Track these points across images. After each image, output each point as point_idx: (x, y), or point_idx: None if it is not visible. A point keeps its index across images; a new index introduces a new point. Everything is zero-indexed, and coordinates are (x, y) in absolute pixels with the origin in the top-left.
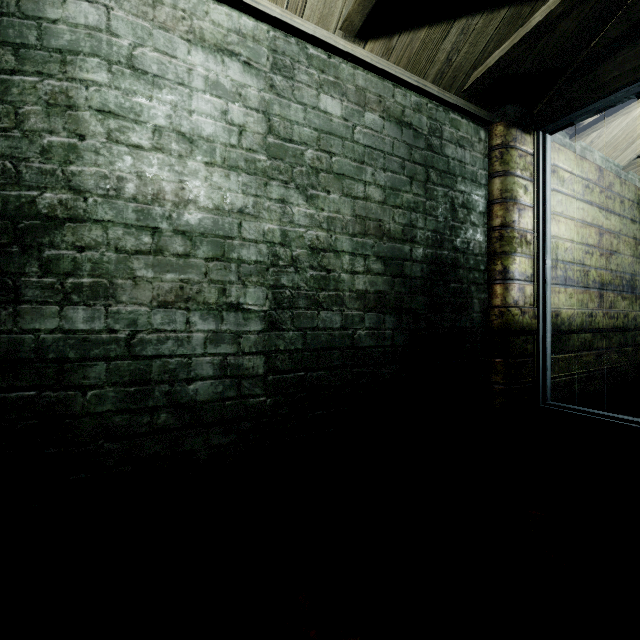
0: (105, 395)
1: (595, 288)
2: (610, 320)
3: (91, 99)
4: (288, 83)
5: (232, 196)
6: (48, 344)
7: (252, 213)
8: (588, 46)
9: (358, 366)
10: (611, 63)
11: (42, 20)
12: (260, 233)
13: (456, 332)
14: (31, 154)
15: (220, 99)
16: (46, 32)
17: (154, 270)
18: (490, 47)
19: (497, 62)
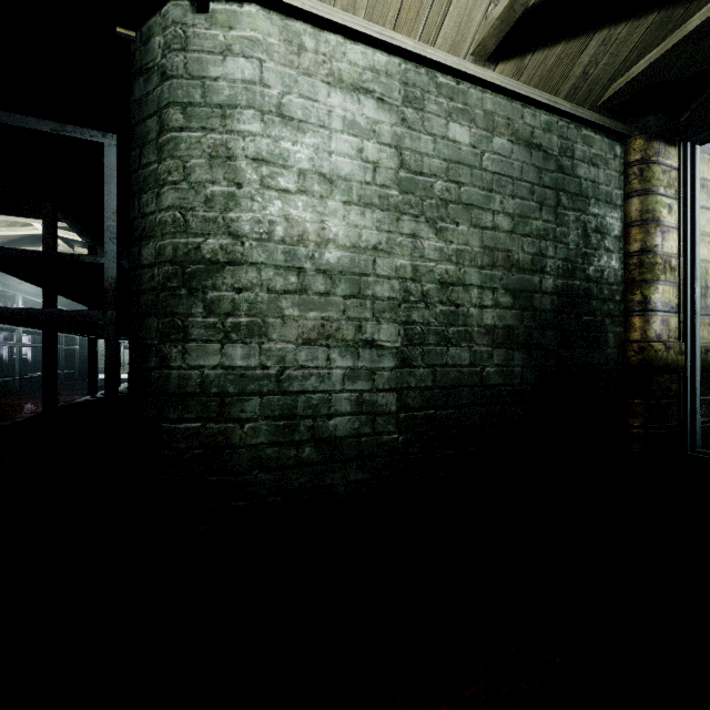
0: (259, 428)
1: None
2: None
3: (247, 149)
4: (418, 115)
5: (367, 233)
6: (211, 379)
7: (385, 249)
8: None
9: (486, 405)
10: None
11: (205, 79)
12: (392, 269)
13: (589, 369)
14: (197, 204)
15: (356, 138)
16: (209, 90)
17: (299, 309)
18: (633, 56)
19: (642, 72)
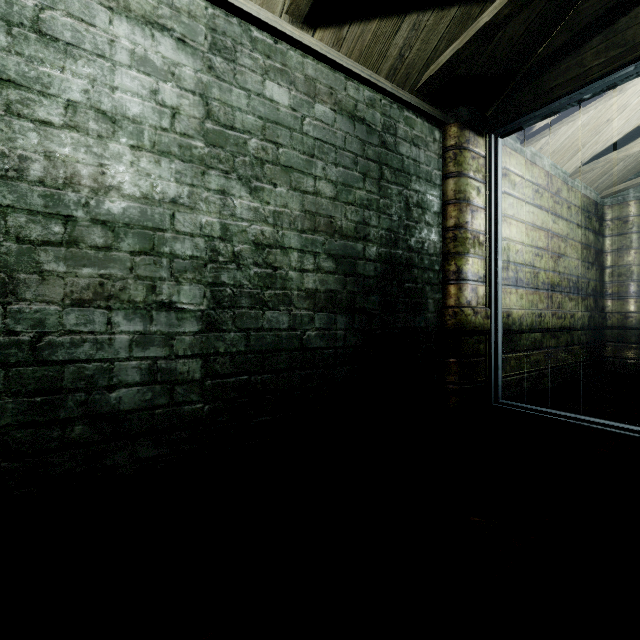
0: (3, 407)
1: (544, 289)
2: (558, 320)
3: None
4: (229, 66)
5: (163, 184)
6: None
7: (187, 204)
8: (535, 53)
9: (307, 368)
10: (556, 70)
11: None
12: (197, 226)
13: (411, 332)
14: None
15: (149, 77)
16: None
17: (67, 264)
18: (442, 46)
19: (448, 61)
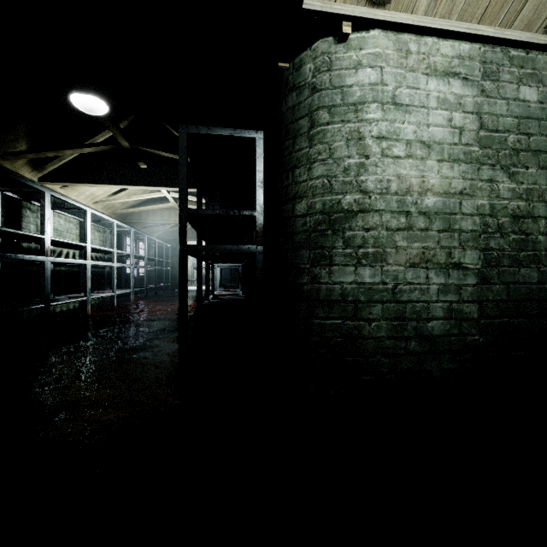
0: (381, 326)
1: None
2: None
3: (372, 131)
4: (494, 85)
5: (455, 182)
6: (348, 291)
7: (468, 193)
8: None
9: None
10: None
11: (343, 87)
12: (474, 208)
13: None
14: (338, 172)
15: (446, 111)
16: (346, 94)
17: (407, 241)
18: None
19: None
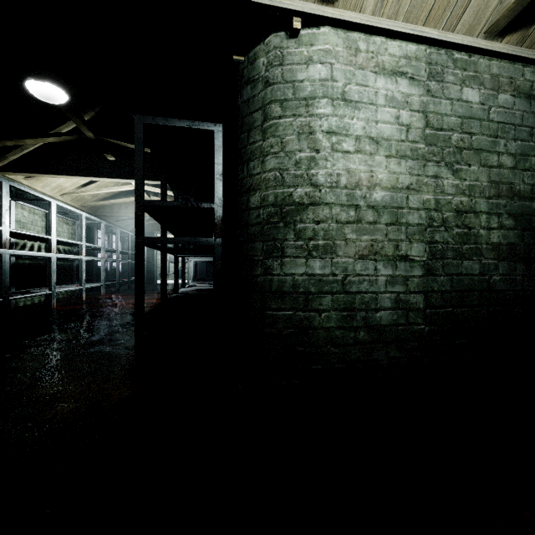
0: (331, 316)
1: None
2: None
3: (323, 126)
4: (439, 85)
5: (402, 177)
6: (299, 283)
7: (415, 188)
8: None
9: (493, 306)
10: None
11: (295, 82)
12: (420, 203)
13: None
14: (289, 166)
15: (394, 109)
16: (297, 89)
17: (356, 234)
18: None
19: None
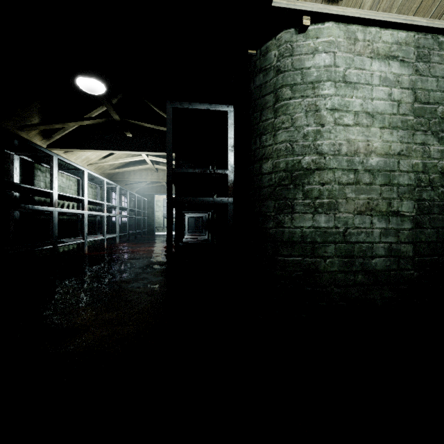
0: (334, 262)
1: None
2: None
3: (327, 104)
4: (426, 65)
5: (394, 145)
6: (307, 234)
7: (405, 154)
8: None
9: None
10: None
11: (303, 69)
12: (409, 166)
13: None
14: (298, 138)
15: (387, 87)
16: (305, 75)
17: (355, 193)
18: None
19: None
